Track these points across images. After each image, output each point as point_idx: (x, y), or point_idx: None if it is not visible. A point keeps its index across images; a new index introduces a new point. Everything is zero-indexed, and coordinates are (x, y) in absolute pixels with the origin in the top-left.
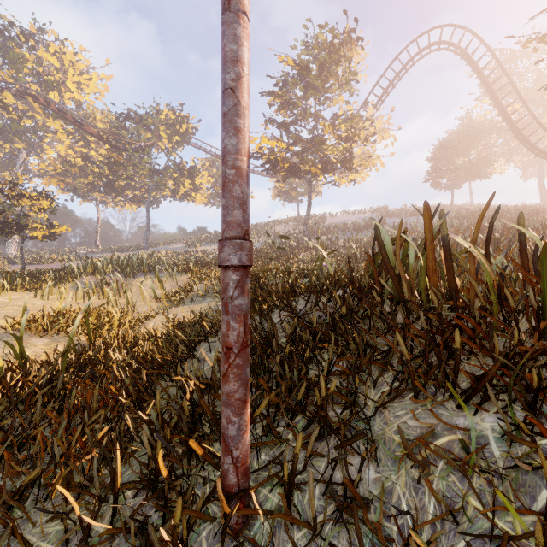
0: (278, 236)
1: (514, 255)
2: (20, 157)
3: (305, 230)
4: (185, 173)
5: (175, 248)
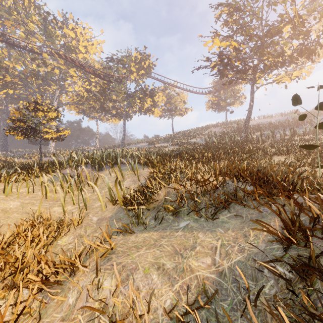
0: (214, 134)
1: None
2: (56, 95)
3: (246, 126)
4: (148, 94)
5: (141, 145)
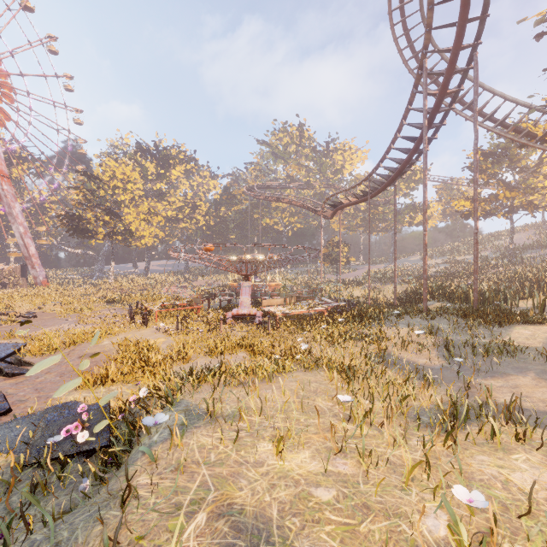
0: (500, 250)
1: (541, 283)
2: None
3: (509, 250)
4: (418, 210)
5: (412, 261)
